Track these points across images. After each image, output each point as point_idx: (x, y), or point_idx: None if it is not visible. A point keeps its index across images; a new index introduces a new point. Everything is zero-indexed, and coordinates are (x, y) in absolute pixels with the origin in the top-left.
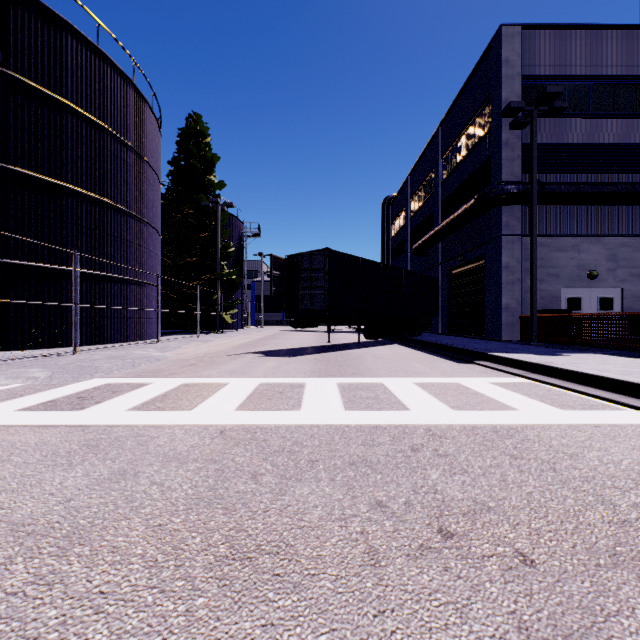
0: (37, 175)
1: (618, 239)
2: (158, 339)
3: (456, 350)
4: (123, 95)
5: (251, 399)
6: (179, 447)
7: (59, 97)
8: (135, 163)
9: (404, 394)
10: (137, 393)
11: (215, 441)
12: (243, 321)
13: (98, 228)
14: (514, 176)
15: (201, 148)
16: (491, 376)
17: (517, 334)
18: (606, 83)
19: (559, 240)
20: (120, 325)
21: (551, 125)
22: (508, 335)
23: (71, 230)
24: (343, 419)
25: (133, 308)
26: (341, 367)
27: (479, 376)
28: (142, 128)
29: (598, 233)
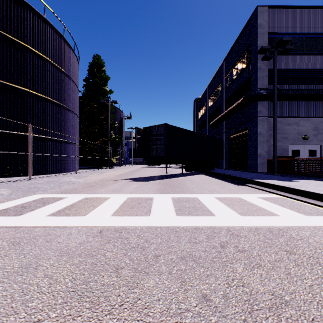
0: (11, 84)
1: (319, 119)
2: (76, 171)
3: (235, 178)
4: (58, 43)
5: (121, 208)
6: (71, 244)
7: (23, 43)
8: (64, 79)
9: (210, 205)
10: (56, 204)
11: (95, 239)
12: (122, 162)
13: (44, 113)
14: (264, 86)
15: (100, 73)
16: (257, 193)
17: (265, 169)
18: (312, 37)
19: (287, 119)
20: (56, 164)
21: (283, 59)
22: (261, 169)
23: (29, 114)
24: (175, 222)
25: (62, 155)
26: (173, 187)
27: (250, 193)
28: (68, 61)
29: (308, 116)
